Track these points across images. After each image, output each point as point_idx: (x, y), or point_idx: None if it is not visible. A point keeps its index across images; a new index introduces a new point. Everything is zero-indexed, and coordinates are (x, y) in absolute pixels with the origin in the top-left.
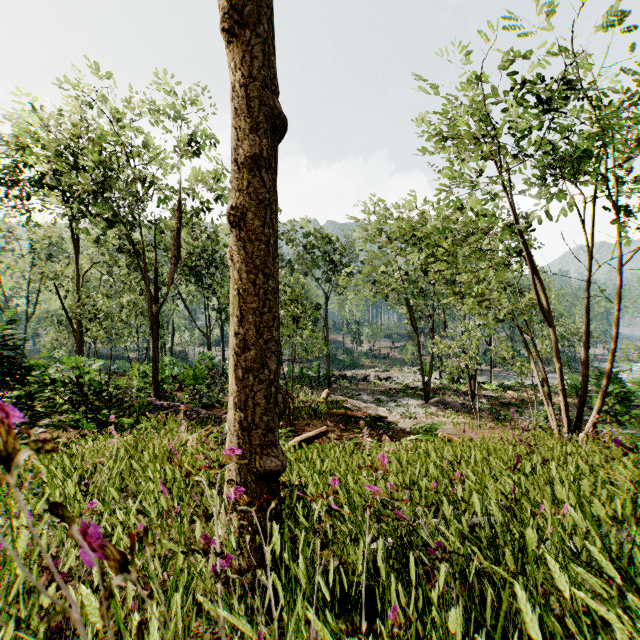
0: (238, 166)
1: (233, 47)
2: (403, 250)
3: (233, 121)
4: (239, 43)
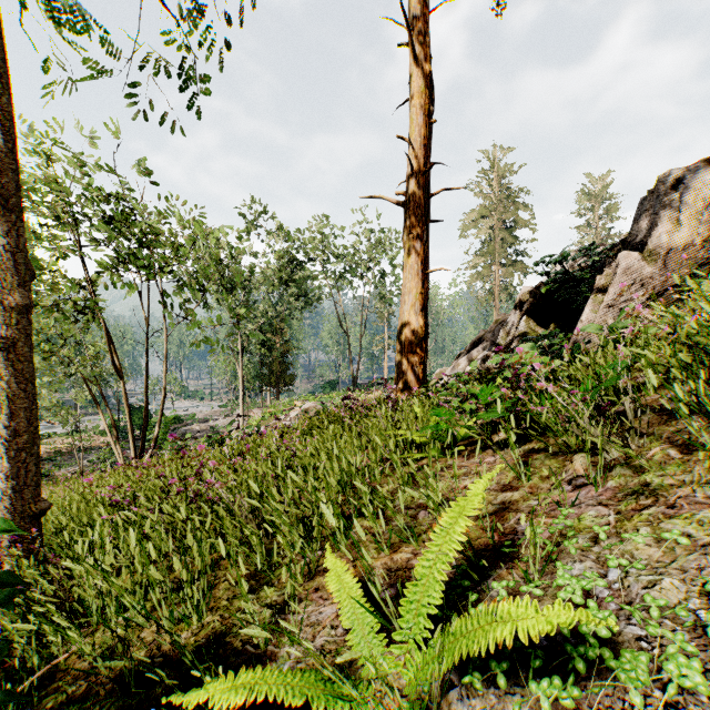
0: (8, 307)
1: None
2: None
3: (0, 272)
4: (9, 219)
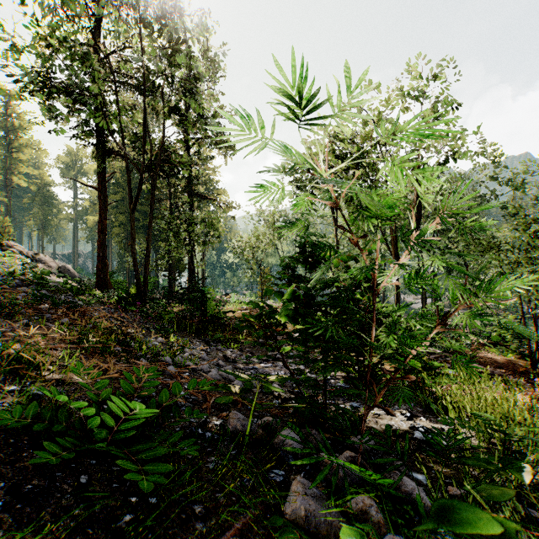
0: None
1: None
2: None
3: None
4: None
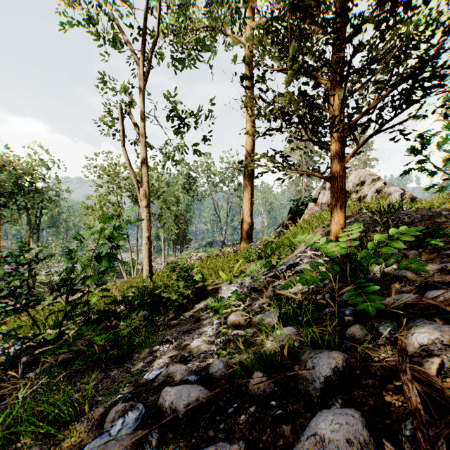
0: (148, 229)
1: (147, 209)
2: (86, 214)
3: (147, 221)
4: (148, 209)
